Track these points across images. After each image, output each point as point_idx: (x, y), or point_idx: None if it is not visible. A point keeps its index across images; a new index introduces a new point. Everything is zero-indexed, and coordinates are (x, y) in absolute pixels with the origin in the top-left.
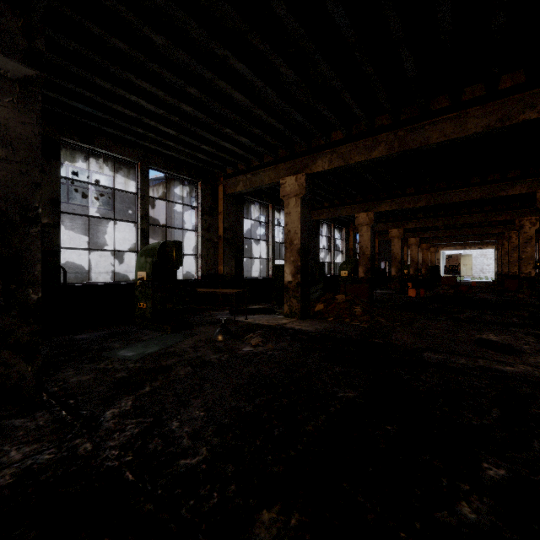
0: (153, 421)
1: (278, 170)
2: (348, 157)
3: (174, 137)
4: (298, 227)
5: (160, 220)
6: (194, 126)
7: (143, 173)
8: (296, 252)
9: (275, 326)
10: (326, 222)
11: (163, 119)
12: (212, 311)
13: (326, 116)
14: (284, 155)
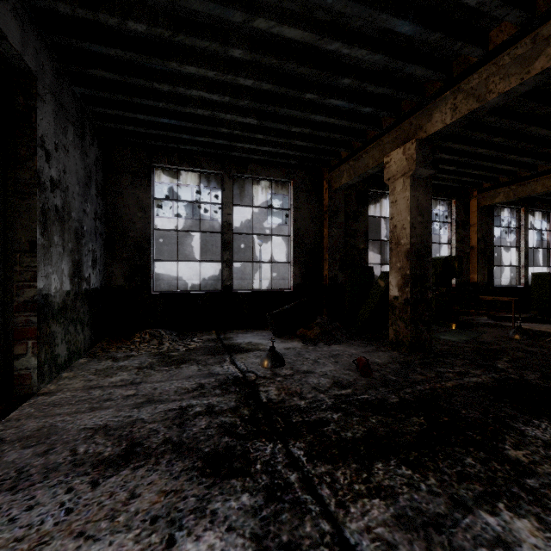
0: (542, 374)
1: None
2: None
3: (447, 170)
4: None
5: (372, 232)
6: (477, 161)
7: None
8: None
9: None
10: None
11: (448, 161)
12: (467, 316)
13: None
14: None
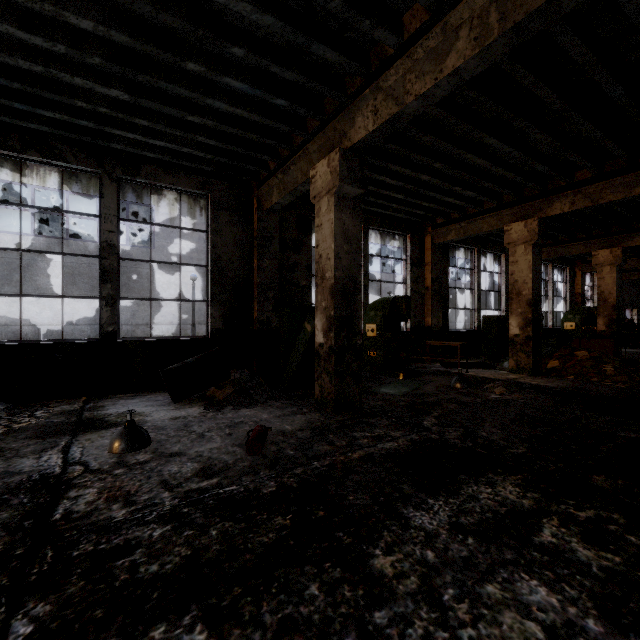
0: (465, 430)
1: (500, 216)
2: (597, 197)
3: (397, 199)
4: (527, 276)
5: None
6: (424, 190)
7: (364, 234)
8: (525, 303)
9: (506, 380)
10: (543, 262)
11: (395, 187)
12: (421, 363)
13: (575, 161)
14: (510, 200)
